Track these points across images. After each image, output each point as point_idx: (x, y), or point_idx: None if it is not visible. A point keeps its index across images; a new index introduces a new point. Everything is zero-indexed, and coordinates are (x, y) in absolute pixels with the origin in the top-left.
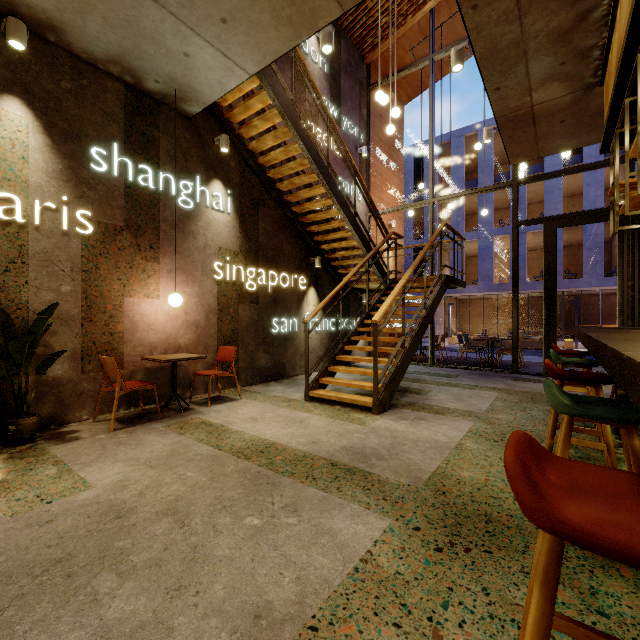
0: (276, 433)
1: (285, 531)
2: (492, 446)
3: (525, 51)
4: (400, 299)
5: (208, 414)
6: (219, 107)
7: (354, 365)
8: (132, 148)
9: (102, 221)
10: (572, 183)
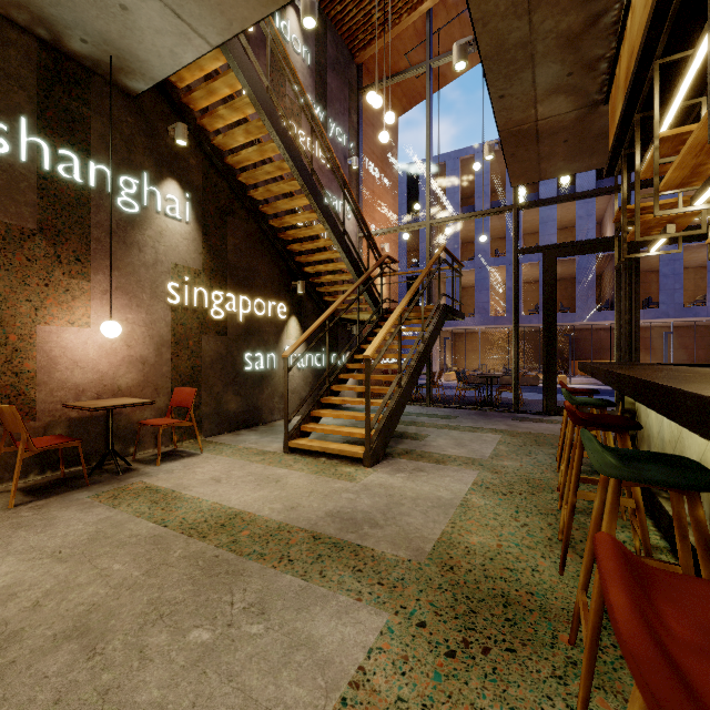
0: (244, 498)
1: (246, 648)
2: (501, 501)
3: (533, 54)
4: (396, 331)
5: (156, 476)
6: (174, 88)
7: (343, 407)
8: (49, 126)
9: (1, 220)
10: (565, 215)
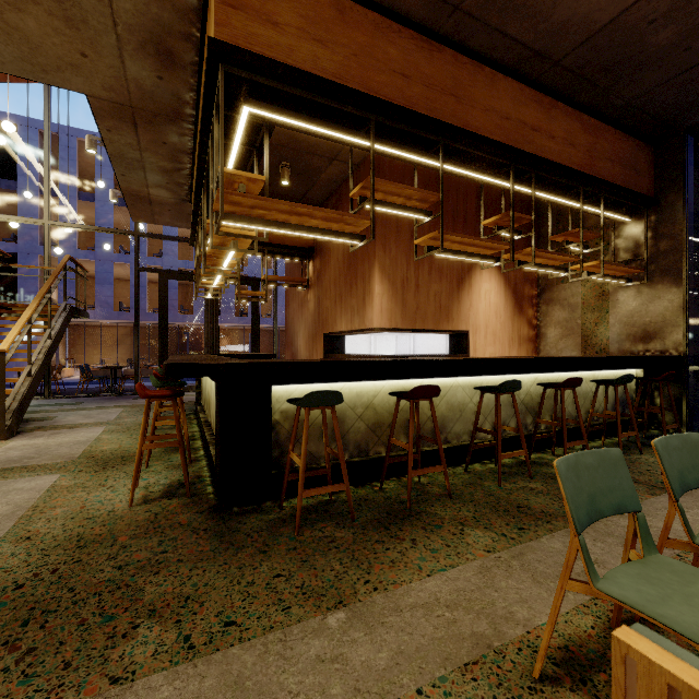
0: None
1: None
2: (122, 434)
3: (144, 167)
4: (27, 329)
5: None
6: None
7: None
8: None
9: None
10: (186, 230)
